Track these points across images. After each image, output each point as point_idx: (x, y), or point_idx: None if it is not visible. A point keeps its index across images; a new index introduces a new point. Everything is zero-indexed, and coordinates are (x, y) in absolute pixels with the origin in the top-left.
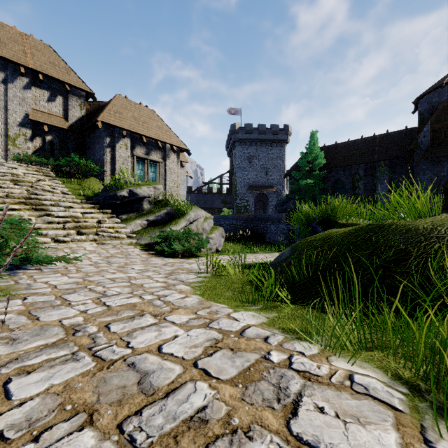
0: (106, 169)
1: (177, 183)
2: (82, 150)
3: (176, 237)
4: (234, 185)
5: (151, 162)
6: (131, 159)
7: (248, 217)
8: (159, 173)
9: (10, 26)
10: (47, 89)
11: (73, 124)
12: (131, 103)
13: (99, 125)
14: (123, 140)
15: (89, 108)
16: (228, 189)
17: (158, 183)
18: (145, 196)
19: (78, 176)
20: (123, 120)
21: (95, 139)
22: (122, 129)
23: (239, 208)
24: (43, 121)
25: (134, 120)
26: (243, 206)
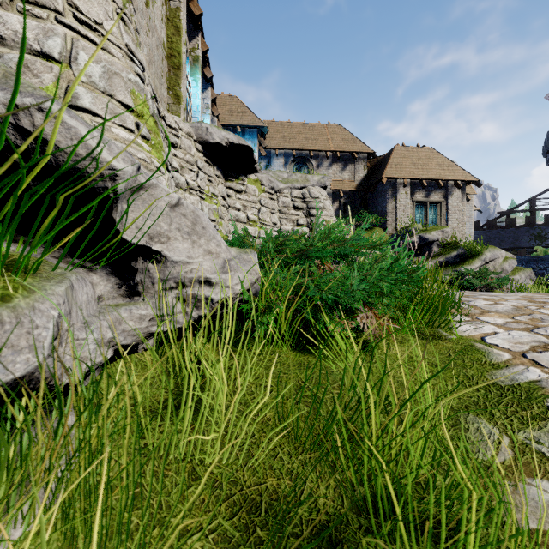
0: (388, 218)
1: (462, 222)
2: (365, 204)
3: (472, 275)
4: None
5: (430, 204)
6: (410, 206)
7: None
8: (440, 214)
9: (317, 123)
10: (341, 162)
11: (358, 184)
12: (409, 149)
13: (383, 182)
14: (403, 189)
15: (369, 166)
16: (547, 217)
17: (445, 226)
18: (434, 240)
19: (366, 228)
20: (403, 170)
21: (377, 193)
22: (403, 179)
23: None
24: (339, 188)
25: (412, 166)
26: None
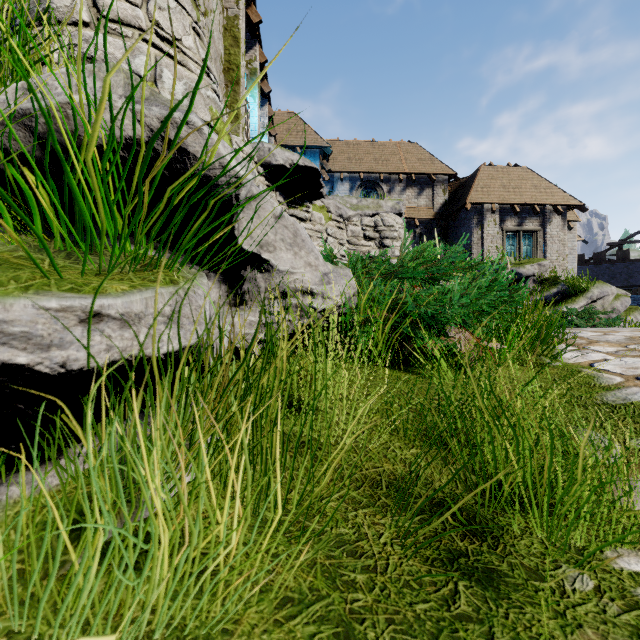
0: (473, 251)
1: (562, 254)
2: (445, 235)
3: (575, 315)
4: None
5: (524, 234)
6: (499, 236)
7: None
8: (536, 246)
9: (388, 142)
10: (416, 186)
11: (437, 211)
12: (498, 169)
13: (467, 208)
14: (491, 216)
15: (450, 190)
16: None
17: (542, 259)
18: (529, 275)
19: None
20: (491, 194)
21: (460, 222)
22: (491, 204)
23: None
24: (414, 217)
25: (502, 189)
26: None
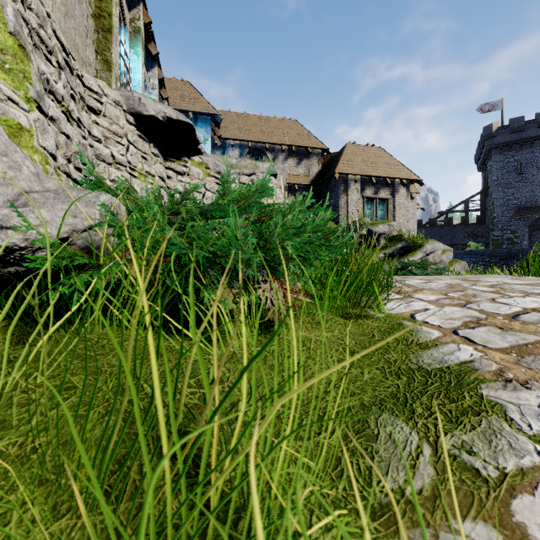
0: (341, 213)
1: (407, 218)
2: (319, 199)
3: (414, 265)
4: (490, 211)
5: (379, 200)
6: (361, 201)
7: (508, 252)
8: (388, 210)
9: (273, 117)
10: (296, 156)
11: (313, 179)
12: (360, 147)
13: (336, 177)
14: (354, 185)
15: (323, 162)
16: (479, 217)
17: (391, 221)
18: (382, 233)
19: None
20: (354, 167)
21: (330, 188)
22: (354, 175)
23: (498, 243)
24: (294, 182)
25: (363, 163)
26: (505, 240)
